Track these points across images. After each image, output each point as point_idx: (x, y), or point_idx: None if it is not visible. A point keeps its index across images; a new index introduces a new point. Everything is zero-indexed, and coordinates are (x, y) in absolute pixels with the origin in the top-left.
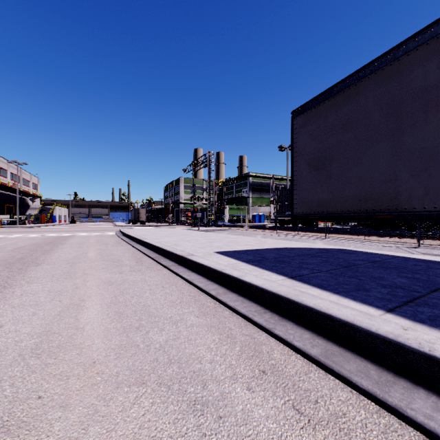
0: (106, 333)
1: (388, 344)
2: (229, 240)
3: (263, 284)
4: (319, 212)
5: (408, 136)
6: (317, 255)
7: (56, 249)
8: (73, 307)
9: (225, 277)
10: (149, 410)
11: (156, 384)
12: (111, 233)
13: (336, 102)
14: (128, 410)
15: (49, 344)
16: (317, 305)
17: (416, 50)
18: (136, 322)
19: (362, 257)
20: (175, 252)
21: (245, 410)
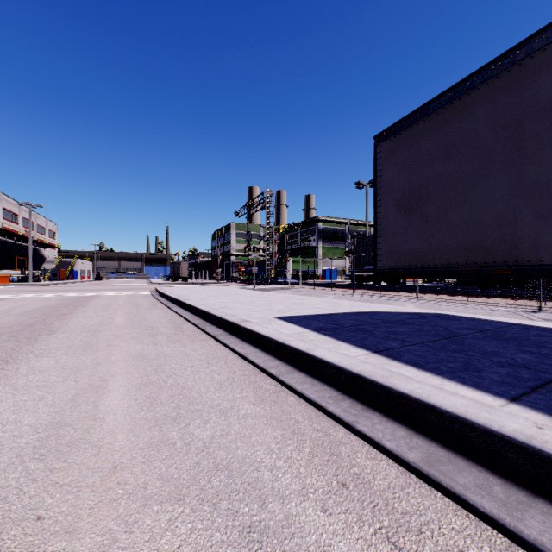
0: (132, 425)
1: (516, 449)
2: (293, 301)
3: (340, 361)
4: (411, 265)
5: (533, 165)
6: (408, 322)
7: (76, 313)
8: (91, 390)
9: (289, 351)
10: (187, 539)
11: (197, 501)
12: (144, 292)
13: (434, 122)
14: (158, 540)
15: (58, 441)
16: (415, 391)
17: (543, 50)
18: (172, 411)
19: (467, 324)
20: (225, 317)
21: (320, 543)
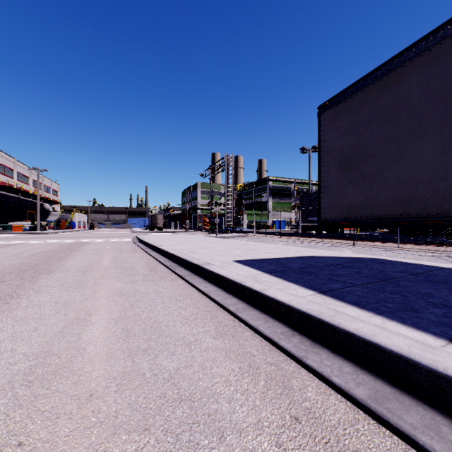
0: (109, 356)
1: None
2: (248, 247)
3: (290, 300)
4: (350, 217)
5: None
6: (348, 265)
7: (71, 256)
8: (77, 322)
9: (245, 290)
10: None
11: (161, 431)
12: (127, 239)
13: (371, 92)
14: None
15: (44, 369)
16: (359, 330)
17: None
18: (144, 343)
19: (400, 268)
20: (191, 261)
21: None
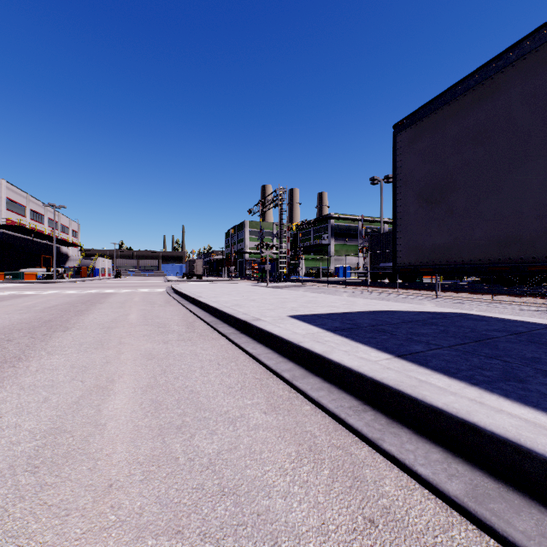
0: (134, 434)
1: None
2: (306, 299)
3: (360, 366)
4: (434, 262)
5: None
6: (431, 322)
7: (92, 310)
8: (97, 391)
9: (304, 353)
10: None
11: (198, 535)
12: (160, 289)
13: (461, 105)
14: None
15: (54, 450)
16: (451, 406)
17: None
18: (178, 419)
19: (497, 326)
20: (236, 316)
21: None
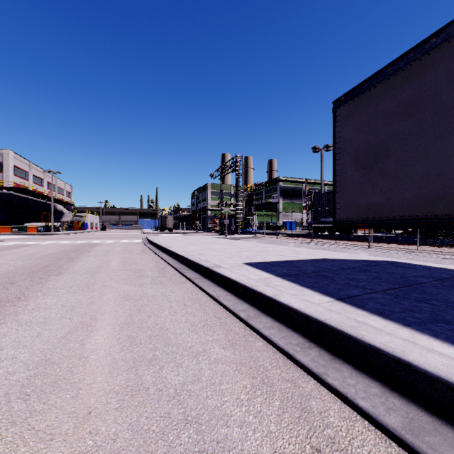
0: (112, 366)
1: None
2: (259, 249)
3: (305, 308)
4: (369, 218)
5: None
6: (365, 269)
7: (81, 257)
8: (82, 328)
9: (257, 295)
10: None
11: None
12: (137, 240)
13: (392, 83)
14: None
15: (44, 380)
16: (387, 345)
17: None
18: (149, 353)
19: (423, 273)
20: (200, 263)
21: None
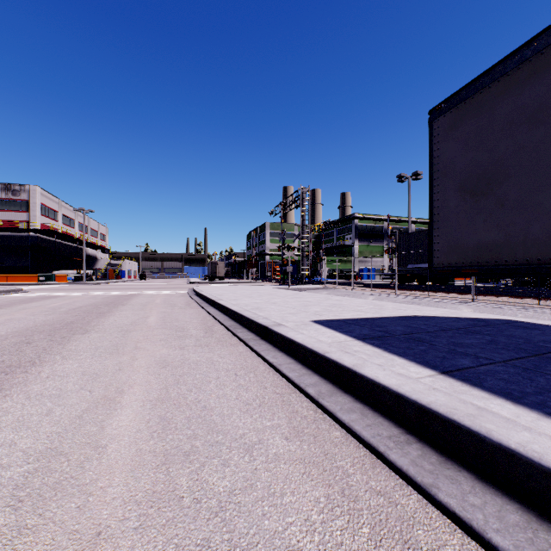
0: (135, 461)
1: None
2: (330, 303)
3: (399, 385)
4: (480, 262)
5: None
6: (474, 330)
7: (114, 312)
8: (103, 404)
9: (330, 365)
10: None
11: None
12: (182, 291)
13: (514, 81)
14: None
15: (44, 479)
16: (529, 448)
17: None
18: (186, 442)
19: None
20: (256, 320)
21: None
